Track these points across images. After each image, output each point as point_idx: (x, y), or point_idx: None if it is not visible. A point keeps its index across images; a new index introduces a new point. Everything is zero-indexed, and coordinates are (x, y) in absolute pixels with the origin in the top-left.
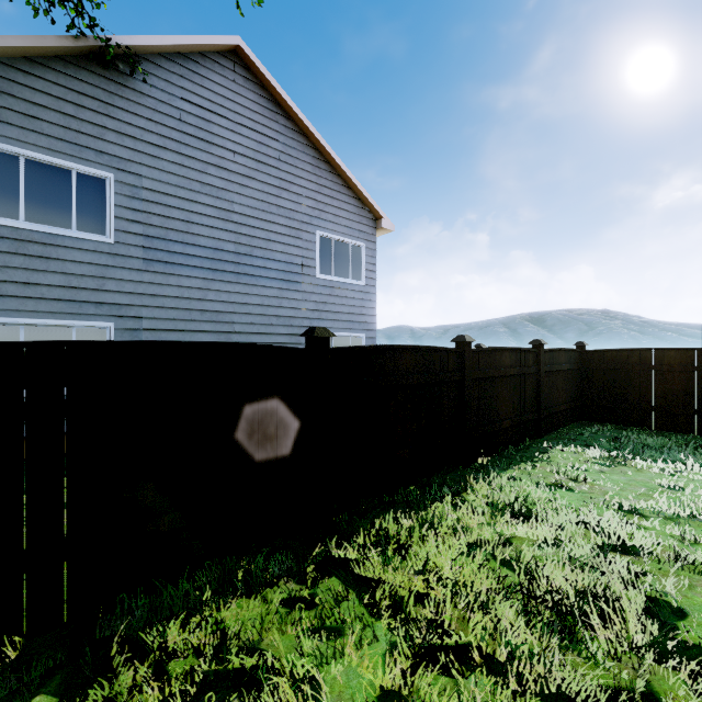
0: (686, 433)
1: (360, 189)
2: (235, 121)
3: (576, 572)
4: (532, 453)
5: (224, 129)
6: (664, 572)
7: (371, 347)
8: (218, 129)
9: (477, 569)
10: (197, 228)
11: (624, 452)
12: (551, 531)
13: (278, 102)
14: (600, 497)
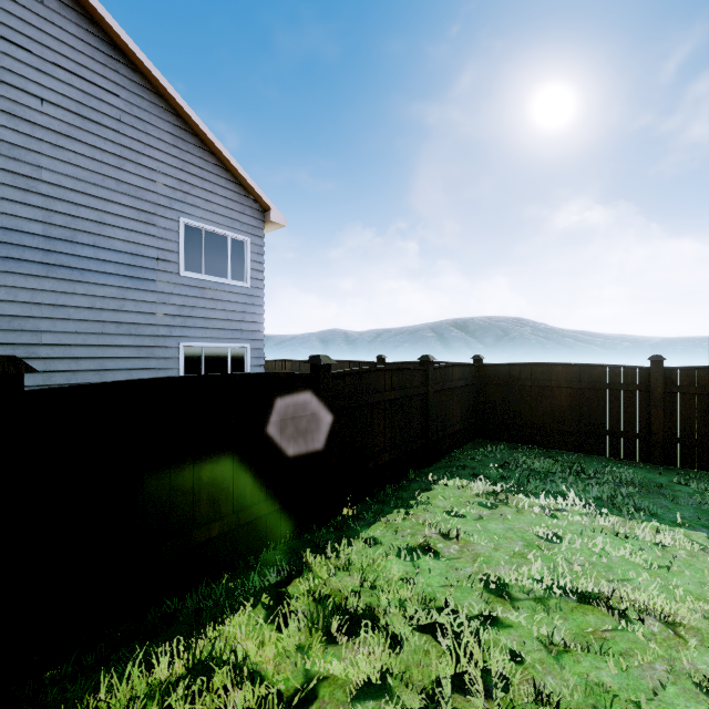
0: (571, 451)
1: (240, 172)
2: (43, 57)
3: None
4: (411, 494)
5: (23, 65)
6: None
7: (138, 382)
8: (12, 63)
9: None
10: None
11: (510, 483)
12: (382, 658)
13: (117, 46)
14: (468, 566)
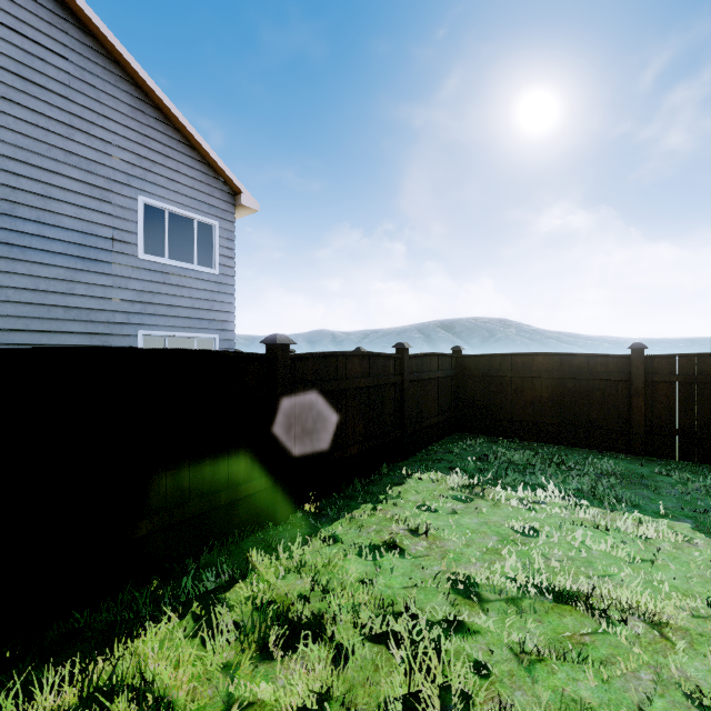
0: (552, 444)
1: (207, 151)
2: None
3: None
4: (381, 488)
5: None
6: None
7: (33, 350)
8: None
9: None
10: None
11: (488, 476)
12: (322, 677)
13: (66, 4)
14: (436, 564)
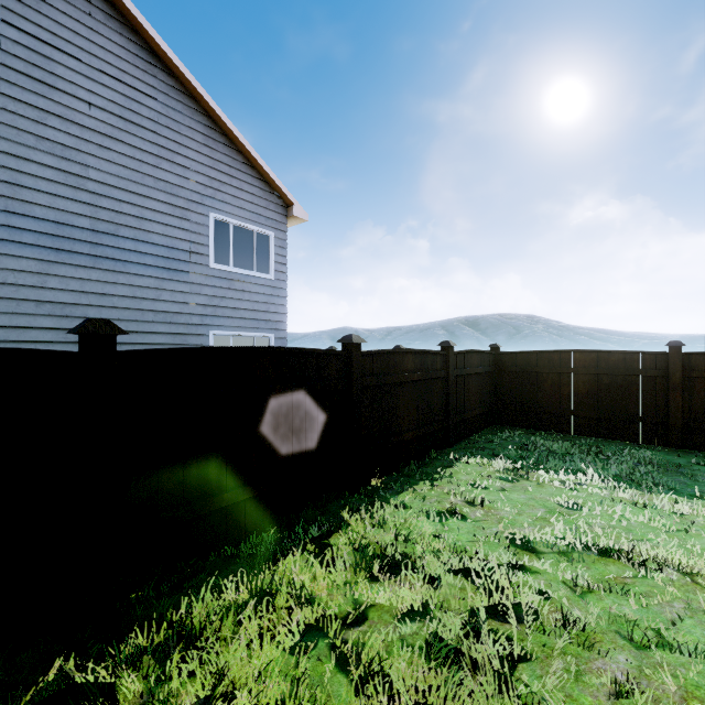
0: (589, 436)
1: (265, 169)
2: (91, 64)
3: (437, 666)
4: (434, 469)
5: (74, 73)
6: (548, 649)
7: (201, 349)
8: (65, 71)
9: (296, 683)
10: (31, 194)
11: (529, 462)
12: (422, 591)
13: (155, 52)
14: (494, 526)
